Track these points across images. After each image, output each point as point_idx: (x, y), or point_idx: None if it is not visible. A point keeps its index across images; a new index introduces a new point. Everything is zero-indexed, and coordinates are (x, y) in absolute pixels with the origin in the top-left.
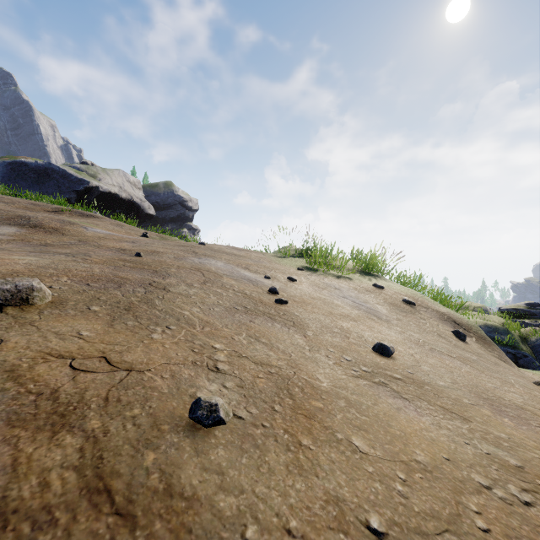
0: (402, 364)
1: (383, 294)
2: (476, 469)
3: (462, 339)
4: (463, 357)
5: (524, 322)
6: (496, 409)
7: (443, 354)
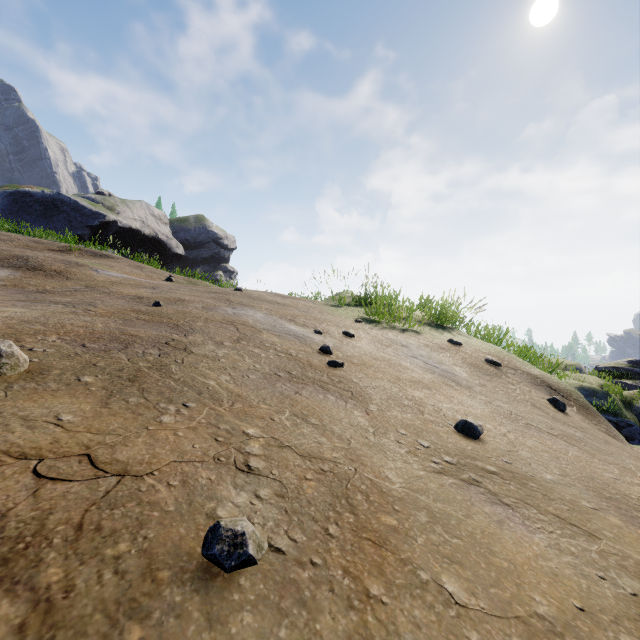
0: (494, 449)
1: (461, 352)
2: (624, 625)
3: (561, 409)
4: (566, 434)
5: (626, 384)
6: (626, 515)
7: (542, 432)
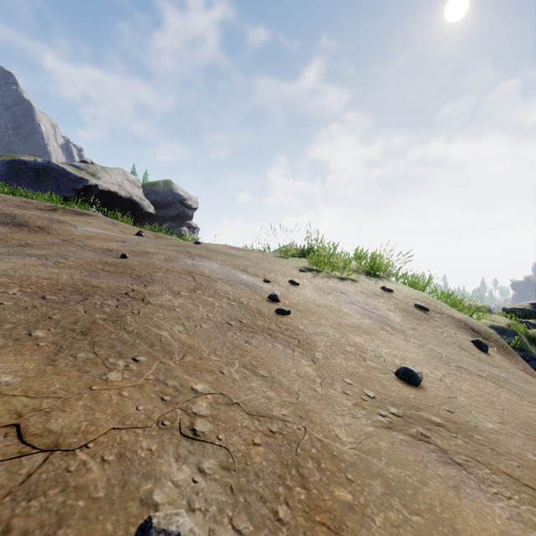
0: (434, 396)
1: (393, 298)
2: None
3: (484, 350)
4: (494, 376)
5: (529, 323)
6: None
7: (473, 374)
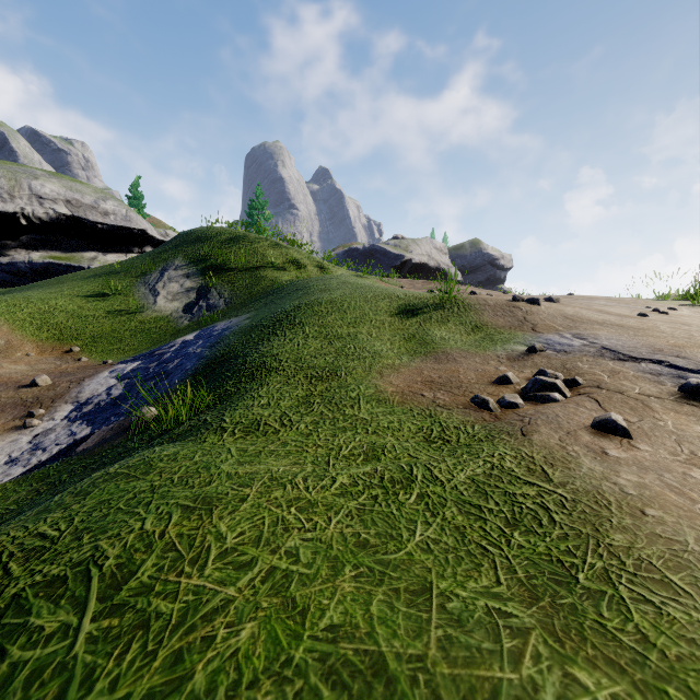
0: None
1: None
2: None
3: None
4: None
5: None
6: None
7: None
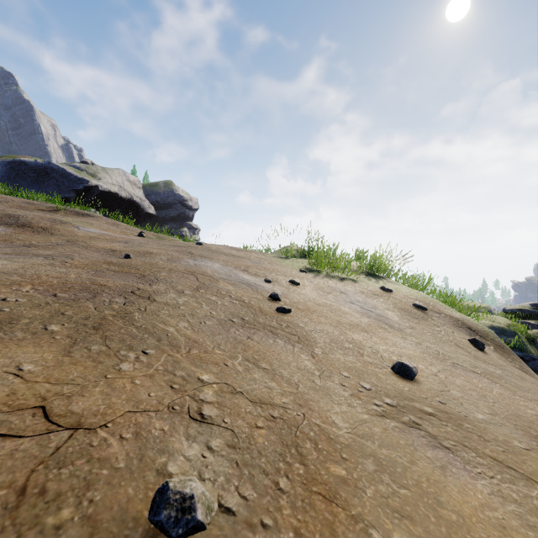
0: (428, 389)
1: (392, 298)
2: None
3: (481, 348)
4: (488, 372)
5: (529, 323)
6: None
7: (467, 371)
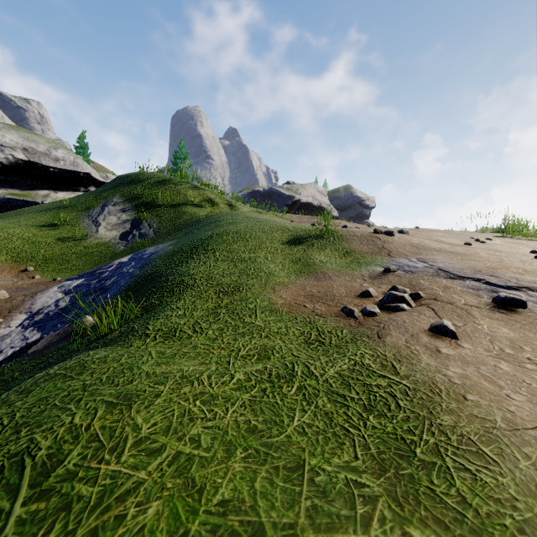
0: None
1: None
2: None
3: None
4: None
5: None
6: None
7: None
